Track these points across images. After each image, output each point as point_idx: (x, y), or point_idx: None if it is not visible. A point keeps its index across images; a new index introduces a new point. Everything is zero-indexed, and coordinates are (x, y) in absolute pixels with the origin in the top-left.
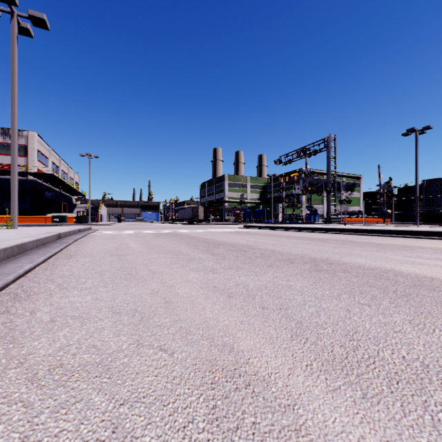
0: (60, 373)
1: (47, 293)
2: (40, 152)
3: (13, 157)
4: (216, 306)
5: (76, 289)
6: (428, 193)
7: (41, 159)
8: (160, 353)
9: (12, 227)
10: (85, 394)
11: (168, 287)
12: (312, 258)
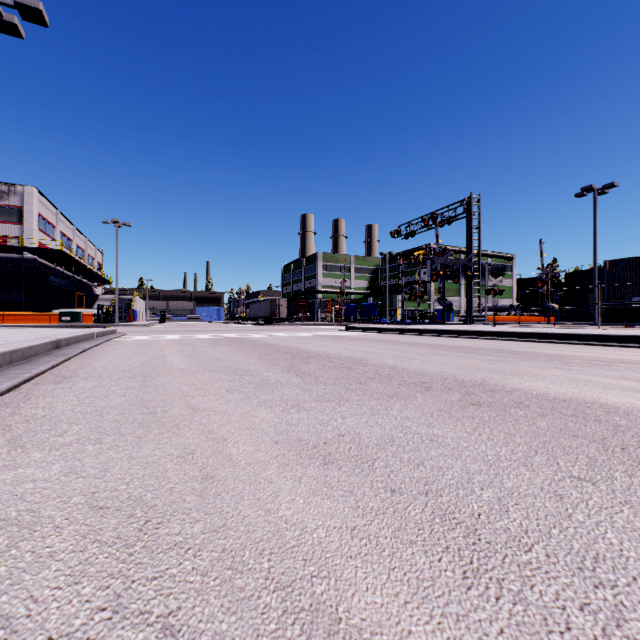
0: None
1: None
2: (42, 218)
3: None
4: (301, 489)
5: (41, 447)
6: (612, 280)
7: (43, 228)
8: None
9: None
10: None
11: (215, 442)
12: (459, 381)
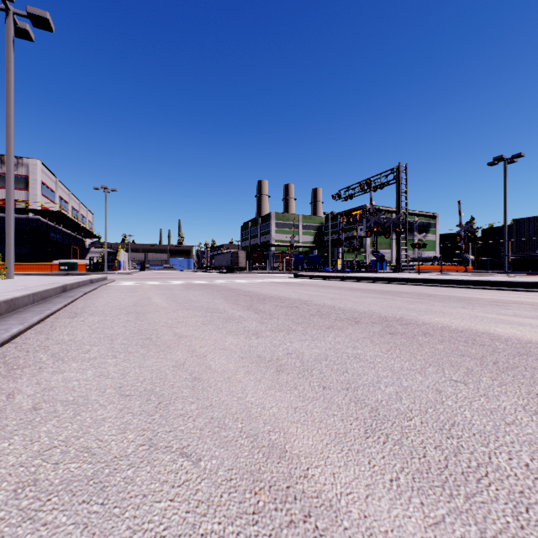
0: (30, 497)
1: (35, 366)
2: (44, 185)
3: (8, 189)
4: (261, 386)
5: (75, 360)
6: (519, 235)
7: (45, 193)
8: (180, 461)
9: (7, 277)
10: (62, 535)
11: (198, 357)
12: (382, 317)
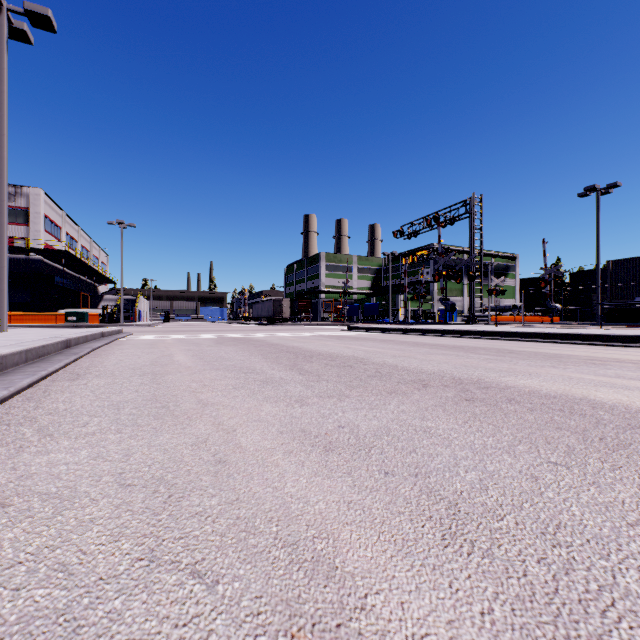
0: None
1: (15, 444)
2: (48, 219)
3: (1, 223)
4: (304, 471)
5: (68, 436)
6: (615, 280)
7: (49, 229)
8: (190, 584)
9: None
10: None
11: (225, 432)
12: (456, 379)
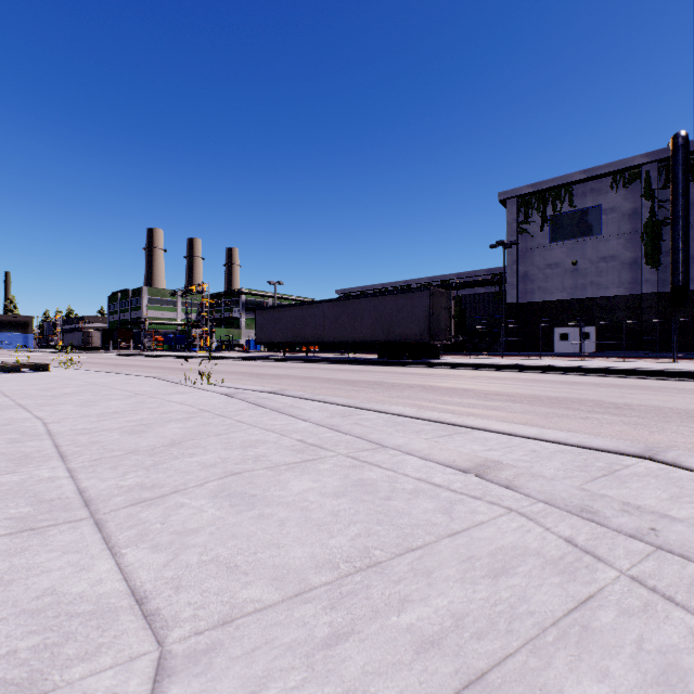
0: None
1: None
2: None
3: None
4: None
5: None
6: None
7: None
8: None
9: None
10: None
11: None
12: None
